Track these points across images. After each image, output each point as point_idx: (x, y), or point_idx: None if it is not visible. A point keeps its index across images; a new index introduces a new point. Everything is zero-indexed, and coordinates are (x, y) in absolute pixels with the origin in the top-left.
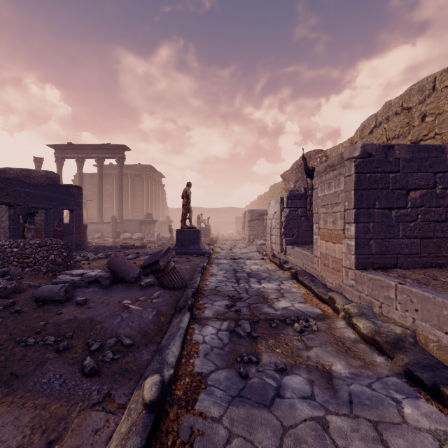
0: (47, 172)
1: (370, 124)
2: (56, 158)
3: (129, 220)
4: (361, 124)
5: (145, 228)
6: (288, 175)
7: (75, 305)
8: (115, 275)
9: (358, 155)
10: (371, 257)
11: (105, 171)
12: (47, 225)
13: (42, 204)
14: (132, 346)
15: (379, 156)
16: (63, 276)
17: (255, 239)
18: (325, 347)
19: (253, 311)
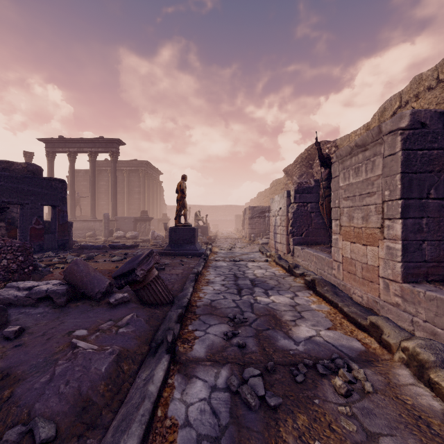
0: (29, 164)
1: (393, 104)
2: (47, 152)
3: (123, 218)
4: (381, 107)
5: (140, 226)
6: (291, 169)
7: (2, 339)
8: (74, 289)
9: (406, 126)
10: (424, 265)
11: (100, 167)
12: (22, 223)
13: (16, 199)
14: (52, 441)
15: (435, 126)
16: (5, 290)
17: (256, 237)
18: (402, 437)
19: (264, 344)
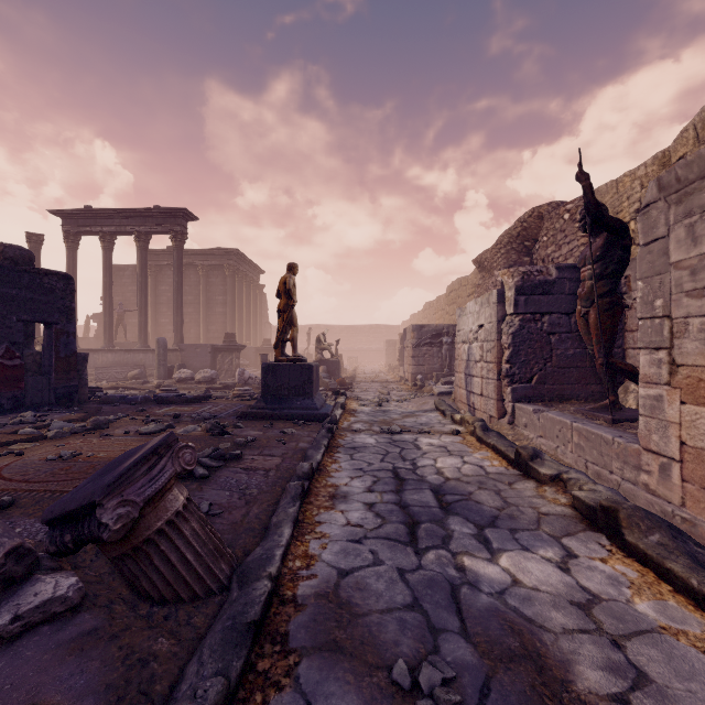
0: (7, 247)
1: None
2: (64, 234)
3: (193, 346)
4: (704, 108)
5: (223, 360)
6: (489, 258)
7: None
8: None
9: None
10: None
11: (159, 261)
12: None
13: None
14: None
15: None
16: None
17: (425, 380)
18: None
19: None
